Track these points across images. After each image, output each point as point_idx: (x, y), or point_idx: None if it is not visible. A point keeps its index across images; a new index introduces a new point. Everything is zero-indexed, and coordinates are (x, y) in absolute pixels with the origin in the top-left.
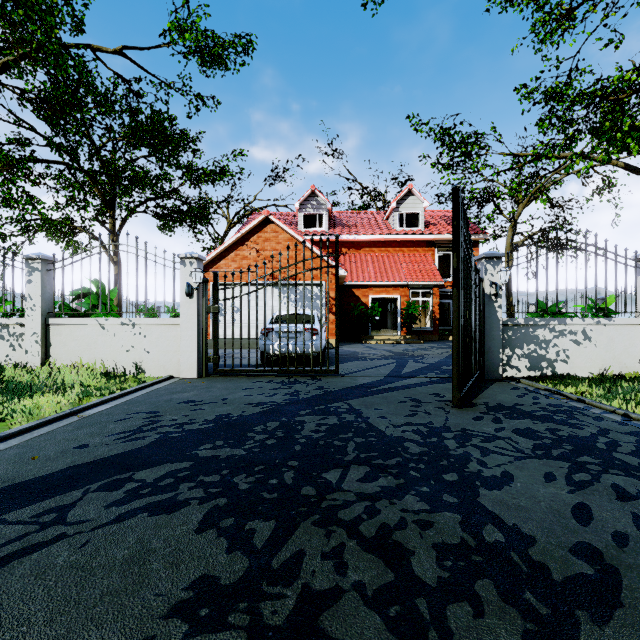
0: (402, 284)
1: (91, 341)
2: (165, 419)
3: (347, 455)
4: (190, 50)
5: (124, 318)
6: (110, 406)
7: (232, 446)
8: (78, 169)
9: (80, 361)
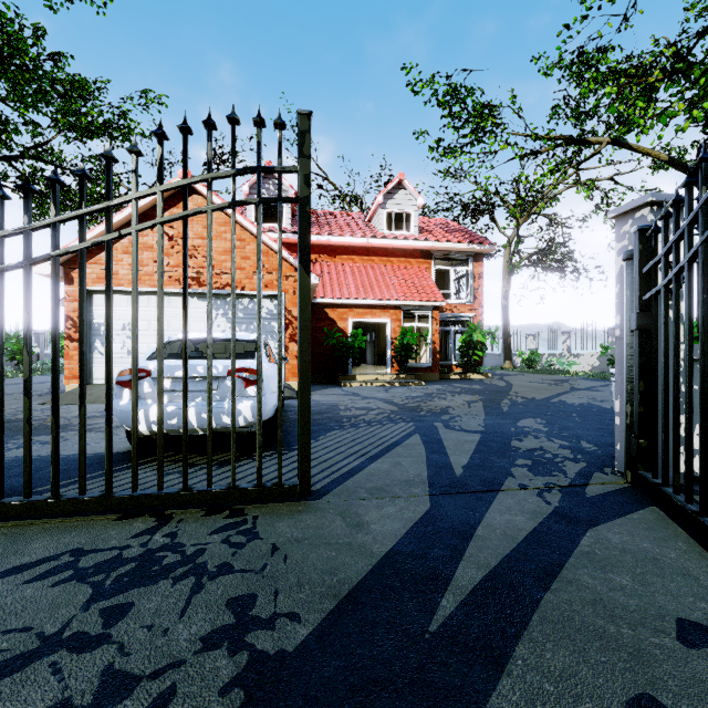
0: (393, 304)
1: None
2: None
3: None
4: None
5: None
6: None
7: None
8: None
9: None
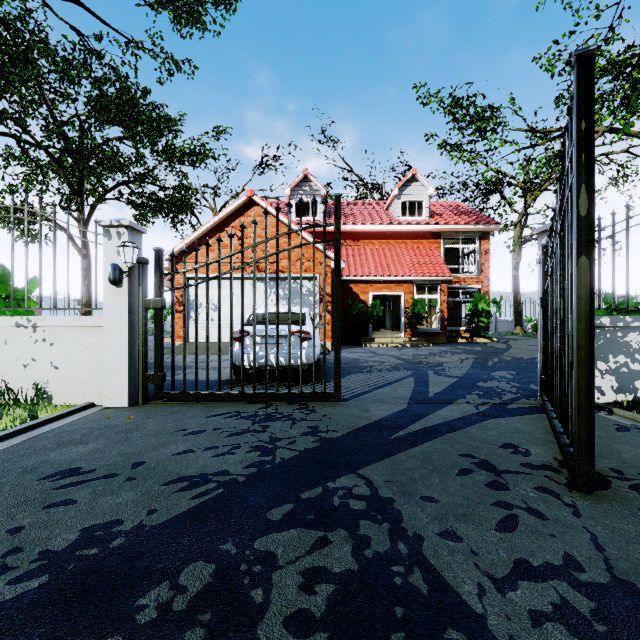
0: (406, 279)
1: None
2: None
3: None
4: None
5: (20, 317)
6: None
7: None
8: (30, 143)
9: None
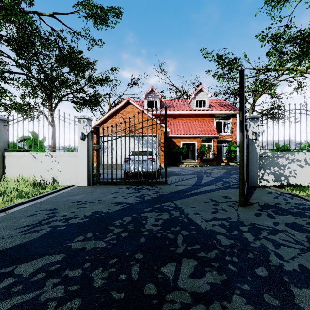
0: (197, 136)
1: (28, 165)
2: (59, 215)
3: (178, 247)
4: (88, 14)
5: (46, 152)
6: (29, 205)
7: (97, 238)
8: (32, 77)
9: (21, 176)
